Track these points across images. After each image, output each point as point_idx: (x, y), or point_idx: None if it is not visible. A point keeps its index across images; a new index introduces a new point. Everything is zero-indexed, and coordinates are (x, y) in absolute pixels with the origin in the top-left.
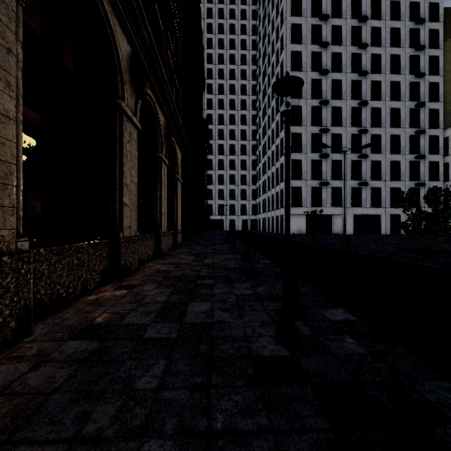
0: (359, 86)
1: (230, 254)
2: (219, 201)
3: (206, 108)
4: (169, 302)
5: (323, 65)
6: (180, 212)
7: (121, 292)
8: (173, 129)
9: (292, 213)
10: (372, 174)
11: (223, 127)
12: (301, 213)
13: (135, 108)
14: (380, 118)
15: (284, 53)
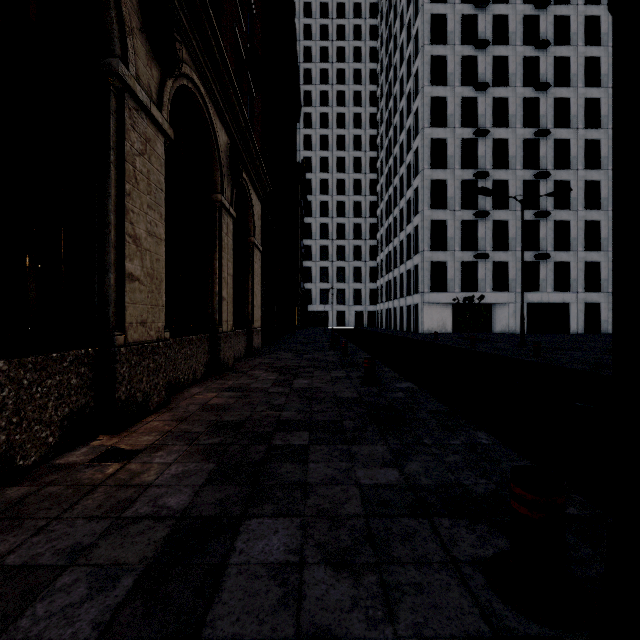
0: (536, 106)
1: (340, 368)
2: (321, 284)
3: (302, 148)
4: (191, 517)
5: (479, 75)
6: (259, 298)
7: (96, 471)
8: (244, 160)
9: (431, 301)
10: (556, 241)
11: (327, 176)
12: (446, 302)
13: (159, 93)
14: (569, 154)
15: (419, 60)
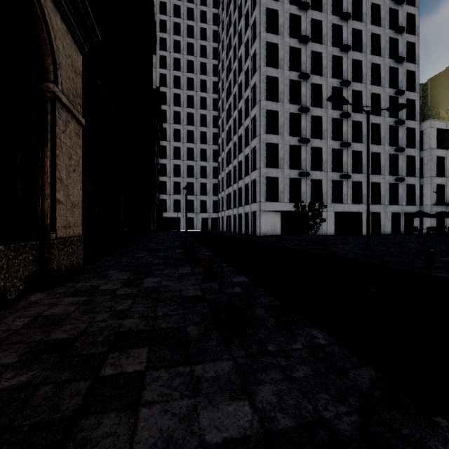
0: (340, 63)
1: (217, 341)
2: (175, 195)
3: (158, 84)
4: None
5: (302, 31)
6: (77, 193)
7: None
8: None
9: (267, 209)
10: (353, 166)
11: (179, 109)
12: (278, 210)
13: None
14: (361, 102)
15: (257, 10)
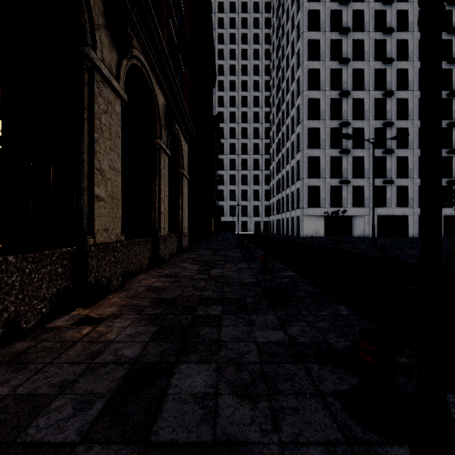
0: (384, 75)
1: (244, 261)
2: (230, 202)
3: (217, 105)
4: (141, 363)
5: (343, 53)
6: (187, 212)
7: (76, 332)
8: (176, 115)
9: (309, 214)
10: (398, 171)
11: (234, 125)
12: (320, 214)
13: (118, 70)
14: (407, 109)
15: (300, 42)
